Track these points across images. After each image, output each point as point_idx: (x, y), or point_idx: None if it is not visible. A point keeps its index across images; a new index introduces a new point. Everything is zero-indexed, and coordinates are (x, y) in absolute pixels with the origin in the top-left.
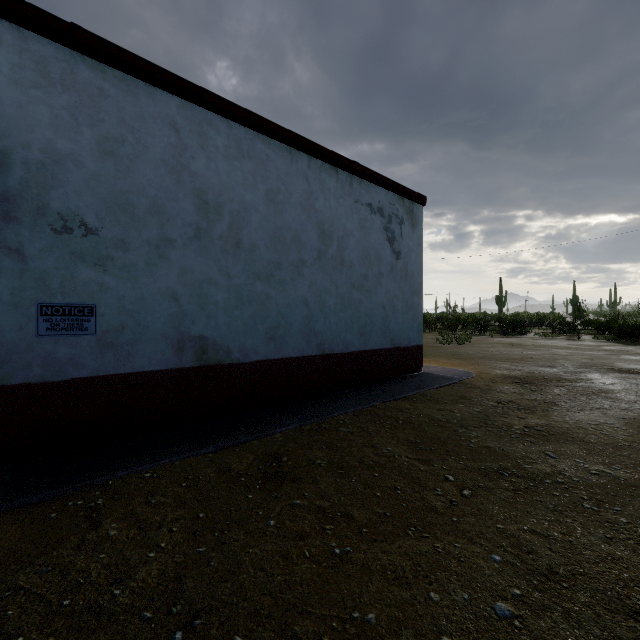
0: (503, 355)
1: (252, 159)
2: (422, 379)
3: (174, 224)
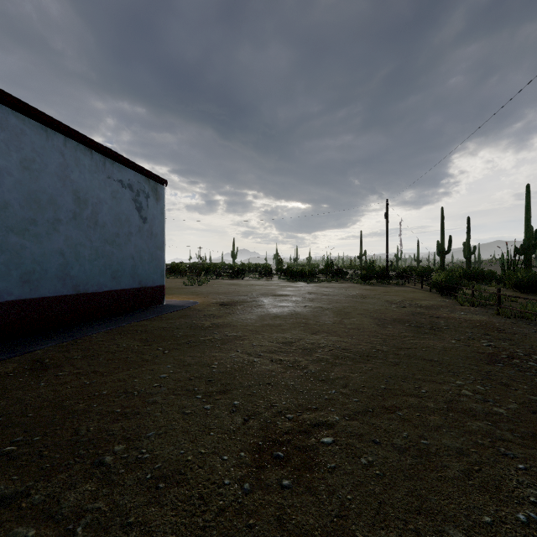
0: (223, 291)
1: (5, 130)
2: (162, 308)
3: None
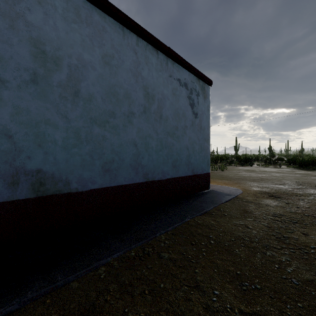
0: (249, 177)
1: (90, 26)
2: (212, 195)
3: (6, 66)
